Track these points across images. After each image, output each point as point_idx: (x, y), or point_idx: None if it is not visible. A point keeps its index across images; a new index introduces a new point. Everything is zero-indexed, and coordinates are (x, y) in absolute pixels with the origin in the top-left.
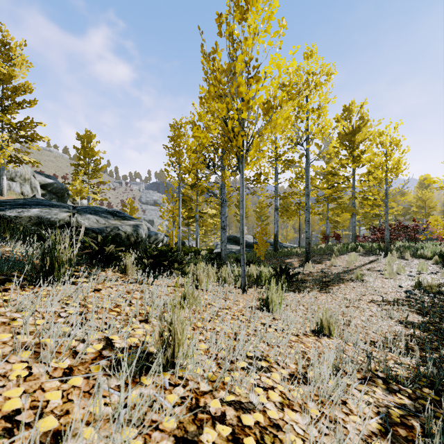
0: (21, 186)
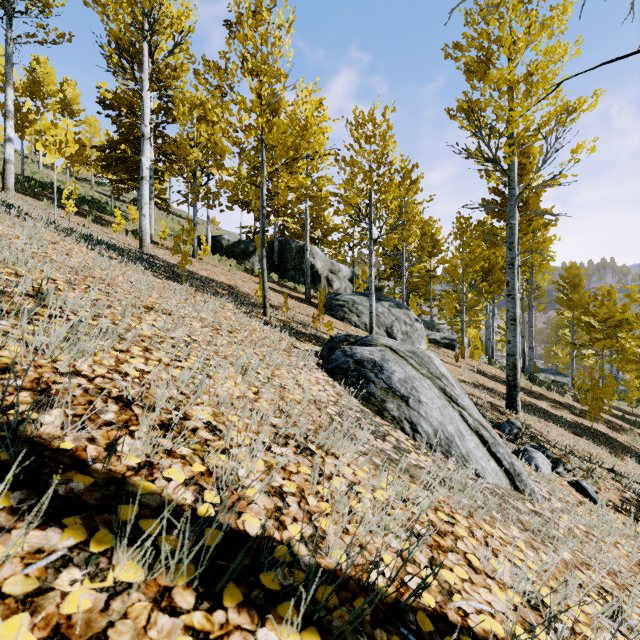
0: None
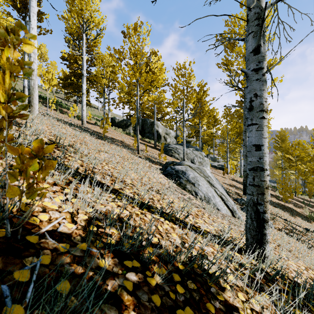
0: None
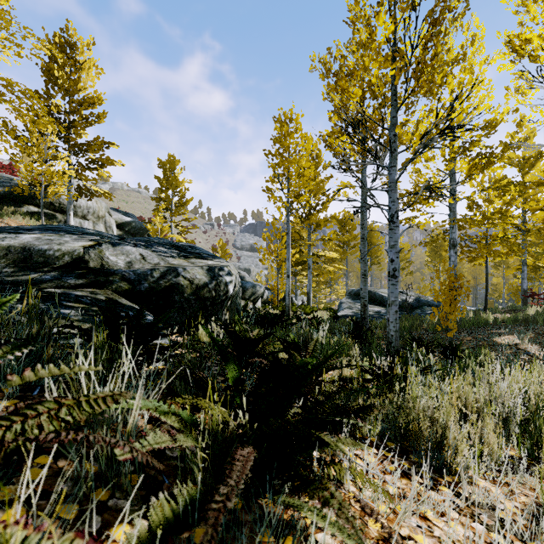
0: (94, 226)
